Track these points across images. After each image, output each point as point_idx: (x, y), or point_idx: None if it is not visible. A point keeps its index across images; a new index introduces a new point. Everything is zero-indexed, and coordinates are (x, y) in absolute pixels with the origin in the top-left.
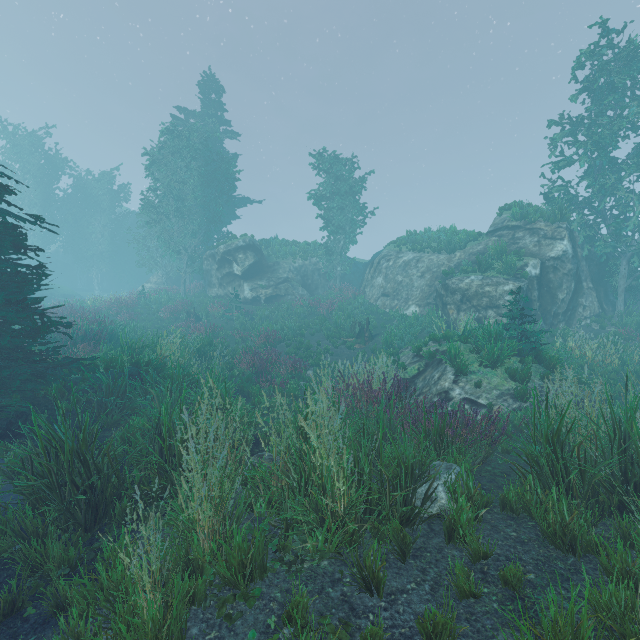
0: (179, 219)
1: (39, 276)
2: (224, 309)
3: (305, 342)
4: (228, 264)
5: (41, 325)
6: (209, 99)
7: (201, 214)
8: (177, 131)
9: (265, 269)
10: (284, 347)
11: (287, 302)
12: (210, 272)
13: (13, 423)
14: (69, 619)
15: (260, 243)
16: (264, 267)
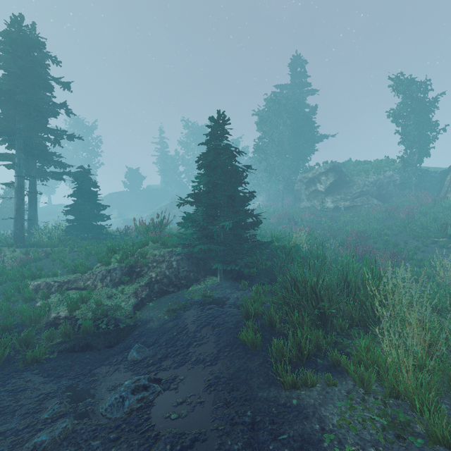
0: (279, 158)
1: (253, 197)
2: (313, 216)
3: (392, 240)
4: (313, 184)
5: (256, 222)
6: (296, 73)
7: (293, 152)
8: (277, 101)
9: (342, 185)
10: (371, 244)
11: (363, 209)
12: (299, 191)
13: (239, 272)
14: (357, 369)
15: (337, 166)
16: (341, 184)
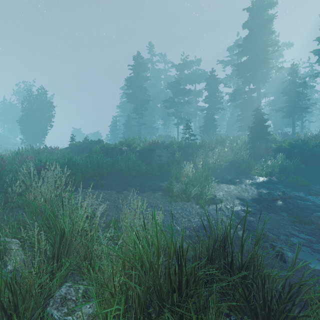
0: None
1: None
2: None
3: None
4: None
5: None
6: None
7: None
8: None
9: None
10: None
11: None
12: None
13: None
14: None
15: None
16: None
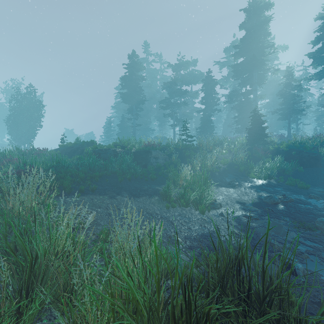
0: None
1: None
2: None
3: None
4: None
5: None
6: None
7: None
8: None
9: None
10: None
11: None
12: None
13: None
14: None
15: None
16: None
